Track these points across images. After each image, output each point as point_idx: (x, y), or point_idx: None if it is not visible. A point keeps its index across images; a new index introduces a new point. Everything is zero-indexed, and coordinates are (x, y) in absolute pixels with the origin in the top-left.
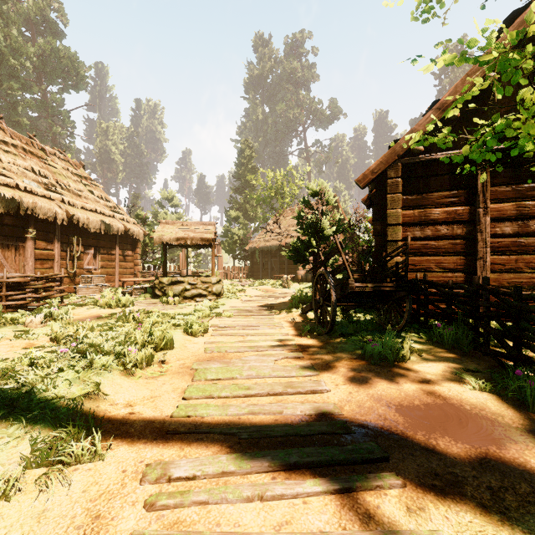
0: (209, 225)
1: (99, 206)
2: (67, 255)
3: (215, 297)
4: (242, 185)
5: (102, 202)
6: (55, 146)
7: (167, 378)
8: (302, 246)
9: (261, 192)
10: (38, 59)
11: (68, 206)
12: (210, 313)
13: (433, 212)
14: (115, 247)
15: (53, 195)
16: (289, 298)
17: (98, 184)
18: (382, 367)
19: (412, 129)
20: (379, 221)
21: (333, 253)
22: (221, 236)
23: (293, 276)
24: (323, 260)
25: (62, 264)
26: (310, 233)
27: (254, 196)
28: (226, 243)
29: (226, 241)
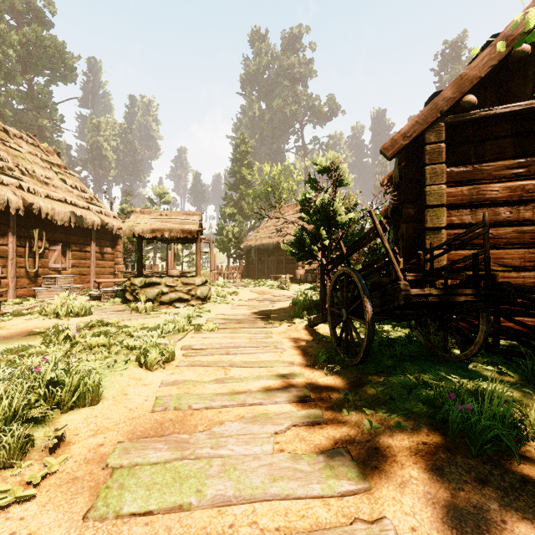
0: (193, 215)
1: (72, 196)
2: (26, 251)
3: (199, 301)
4: (237, 181)
5: (76, 192)
6: (41, 140)
7: (35, 505)
8: (308, 236)
9: (257, 187)
10: (22, 48)
11: (28, 193)
12: (187, 325)
13: (490, 189)
14: (90, 243)
15: (6, 179)
16: (289, 301)
17: (73, 173)
18: (498, 466)
19: (461, 75)
20: (411, 202)
21: (365, 241)
22: (215, 234)
23: (292, 276)
24: (347, 252)
25: (19, 262)
26: (319, 220)
27: (250, 192)
28: (220, 241)
29: (220, 239)
